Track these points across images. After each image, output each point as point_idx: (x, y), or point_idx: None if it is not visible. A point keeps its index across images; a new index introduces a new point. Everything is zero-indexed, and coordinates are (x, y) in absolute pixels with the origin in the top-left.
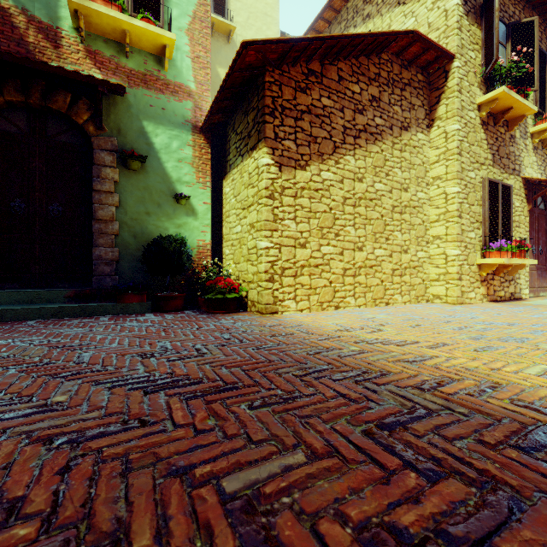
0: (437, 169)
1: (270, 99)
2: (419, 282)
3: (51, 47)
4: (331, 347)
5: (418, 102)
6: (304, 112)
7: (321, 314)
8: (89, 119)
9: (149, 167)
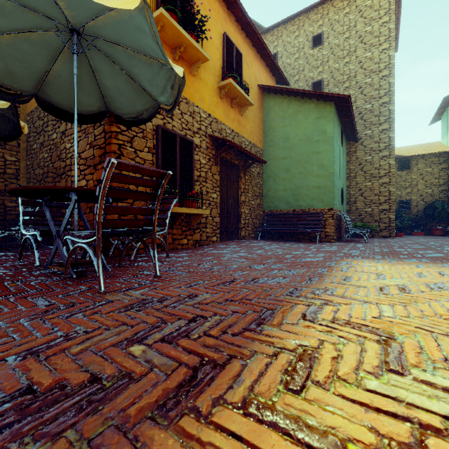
0: None
1: None
2: None
3: None
4: None
5: None
6: None
7: None
8: None
9: None
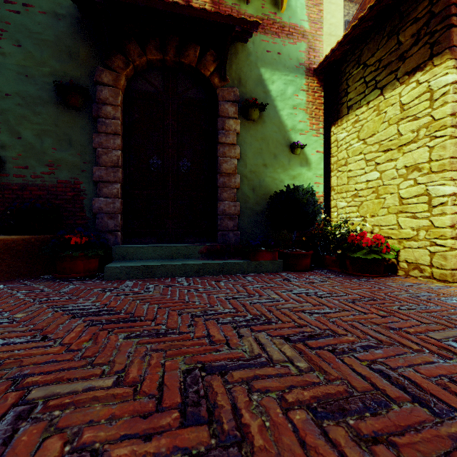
0: None
1: None
2: None
3: (183, 3)
4: None
5: None
6: None
7: None
8: (214, 71)
9: (265, 117)
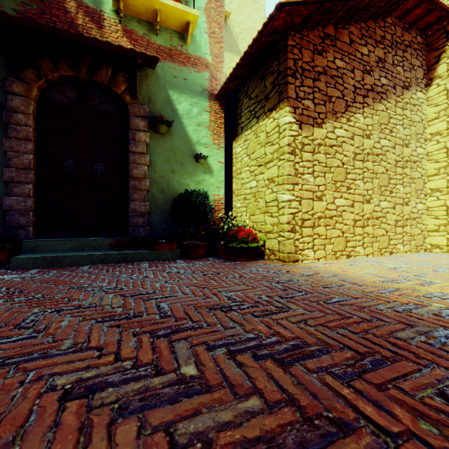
0: (436, 125)
1: (292, 61)
2: (418, 232)
3: (96, 28)
4: (409, 303)
5: (417, 62)
6: (321, 73)
7: (340, 263)
8: (125, 89)
9: (173, 131)
